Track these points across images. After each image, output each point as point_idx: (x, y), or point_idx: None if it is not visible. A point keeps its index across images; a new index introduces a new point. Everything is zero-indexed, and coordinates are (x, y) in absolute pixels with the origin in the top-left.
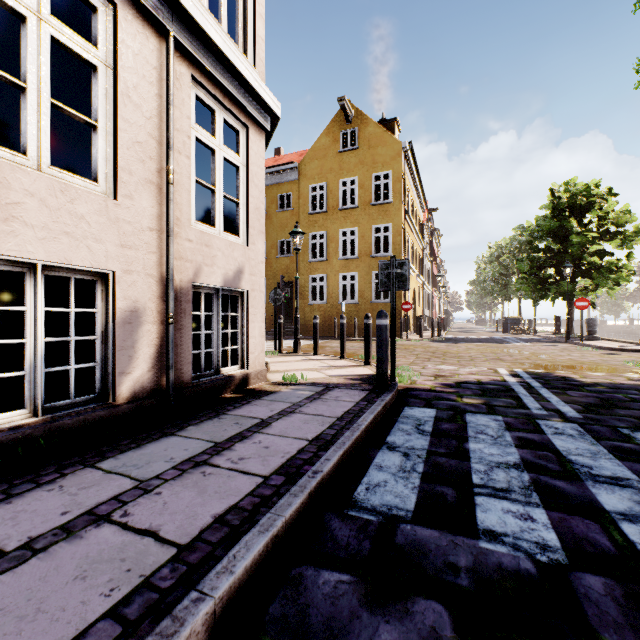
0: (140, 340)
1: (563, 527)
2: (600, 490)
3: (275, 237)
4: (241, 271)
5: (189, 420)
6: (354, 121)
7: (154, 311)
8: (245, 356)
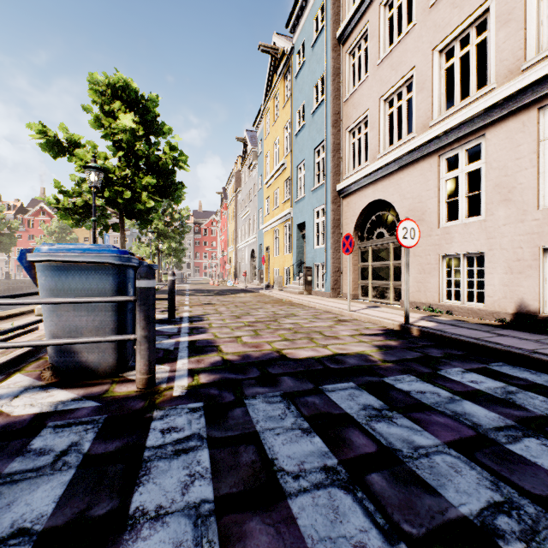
0: None
1: (458, 383)
2: (492, 415)
3: None
4: None
5: None
6: None
7: None
8: None
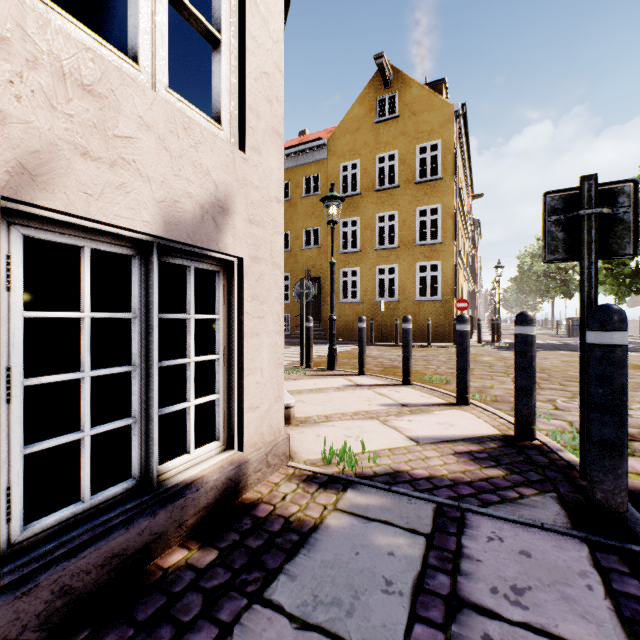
0: None
1: None
2: None
3: (300, 226)
4: (222, 207)
5: None
6: (393, 84)
7: None
8: (236, 417)
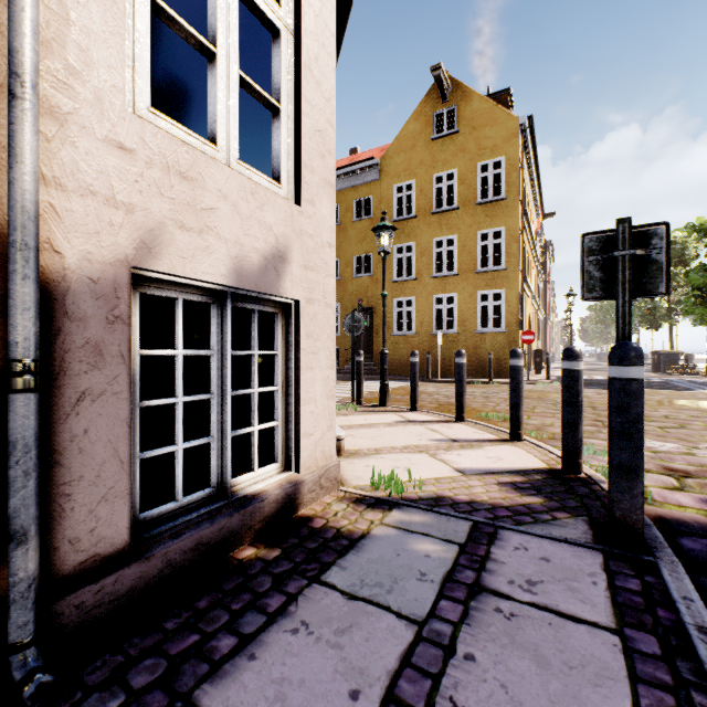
0: None
1: None
2: None
3: (350, 253)
4: (282, 257)
5: None
6: (452, 97)
7: None
8: (293, 442)
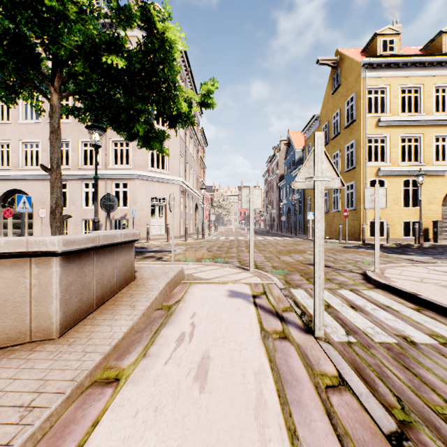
0: (102, 228)
1: None
2: None
3: None
4: (126, 214)
5: None
6: (338, 64)
7: (105, 224)
8: None
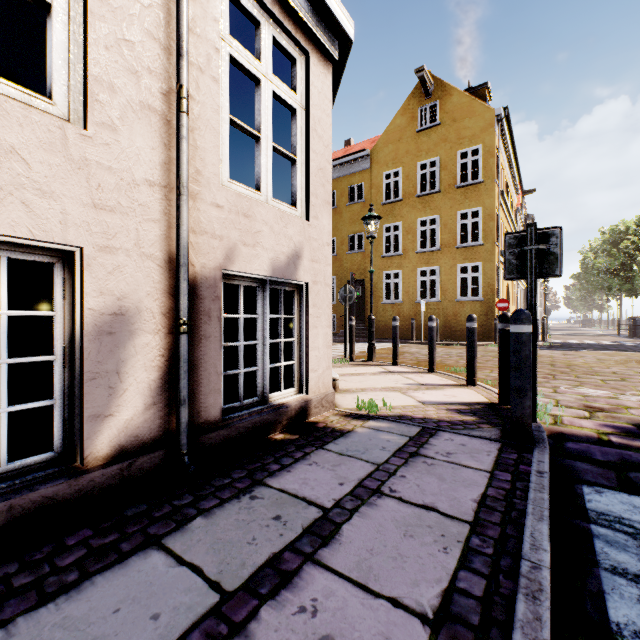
0: (130, 360)
1: None
2: None
3: (345, 232)
4: (298, 255)
5: (203, 497)
6: (434, 94)
7: (156, 313)
8: (304, 375)
